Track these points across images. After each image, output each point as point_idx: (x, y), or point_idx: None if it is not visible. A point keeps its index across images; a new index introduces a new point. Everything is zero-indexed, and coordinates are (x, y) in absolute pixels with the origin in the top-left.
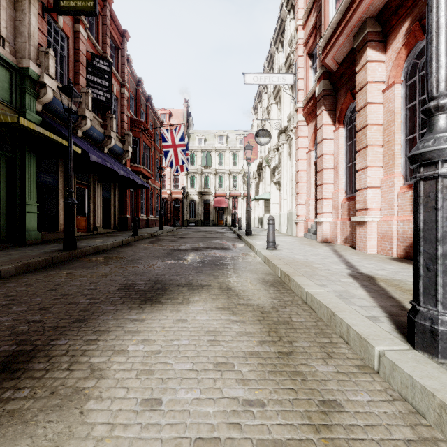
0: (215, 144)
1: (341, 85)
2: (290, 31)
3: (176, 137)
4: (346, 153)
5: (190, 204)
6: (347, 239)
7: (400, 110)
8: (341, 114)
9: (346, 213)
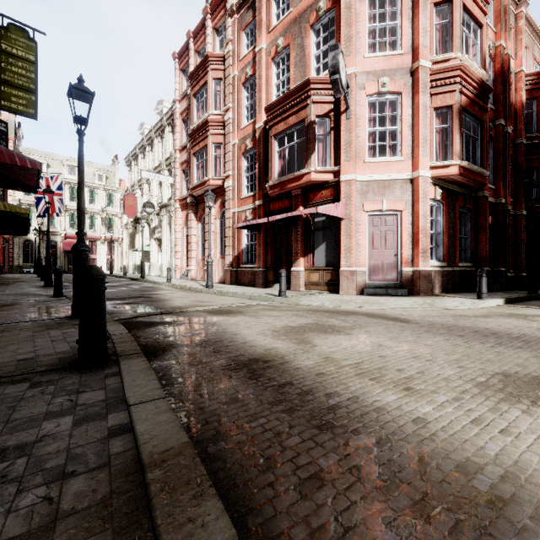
0: (64, 174)
1: (200, 203)
2: (169, 139)
3: (52, 185)
4: (202, 236)
5: (24, 245)
6: (202, 278)
7: (219, 229)
8: (200, 217)
9: (202, 265)
